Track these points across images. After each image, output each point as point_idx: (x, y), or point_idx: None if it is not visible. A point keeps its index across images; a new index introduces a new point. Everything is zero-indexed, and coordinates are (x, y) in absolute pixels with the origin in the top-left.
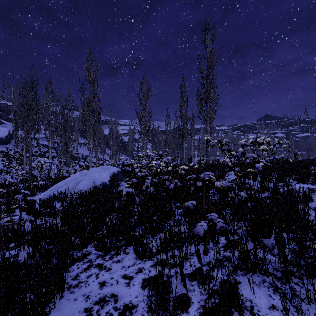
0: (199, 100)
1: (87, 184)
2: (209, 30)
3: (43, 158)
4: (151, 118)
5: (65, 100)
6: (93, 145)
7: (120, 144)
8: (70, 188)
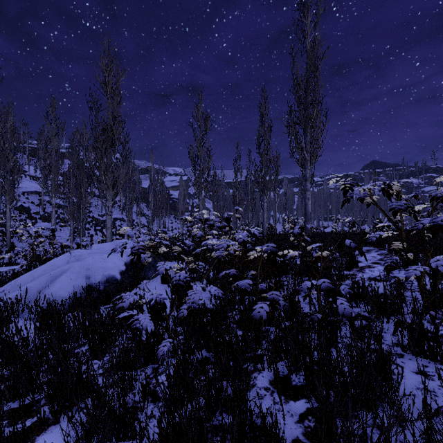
0: (292, 125)
1: (71, 282)
2: (309, 6)
3: (46, 223)
4: (211, 160)
5: (80, 134)
6: (112, 202)
7: (166, 202)
8: (35, 292)
